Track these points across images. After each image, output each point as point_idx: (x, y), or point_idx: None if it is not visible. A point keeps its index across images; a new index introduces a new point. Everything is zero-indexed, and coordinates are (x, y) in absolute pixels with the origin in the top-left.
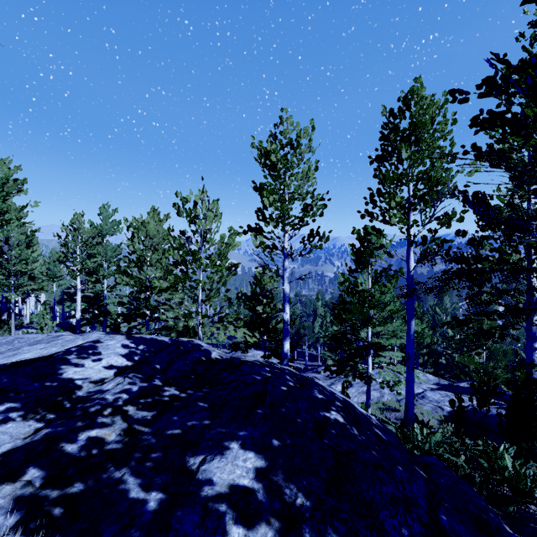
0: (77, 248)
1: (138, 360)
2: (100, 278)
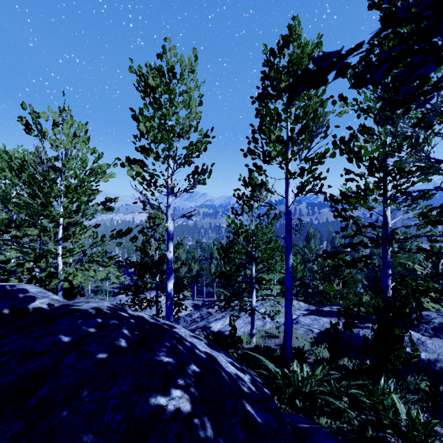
0: None
1: None
2: None
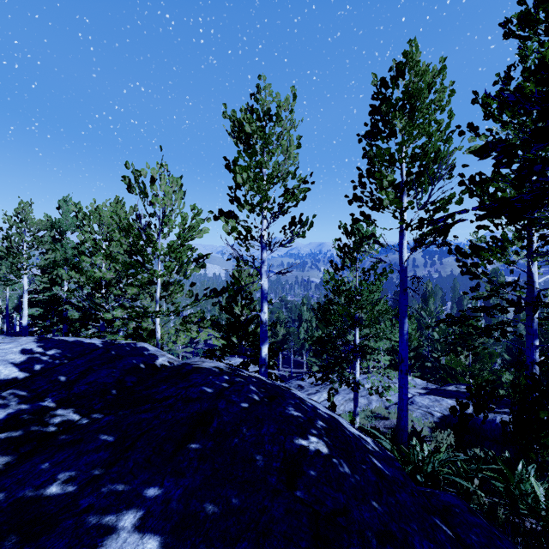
0: (24, 243)
1: (38, 370)
2: (61, 280)
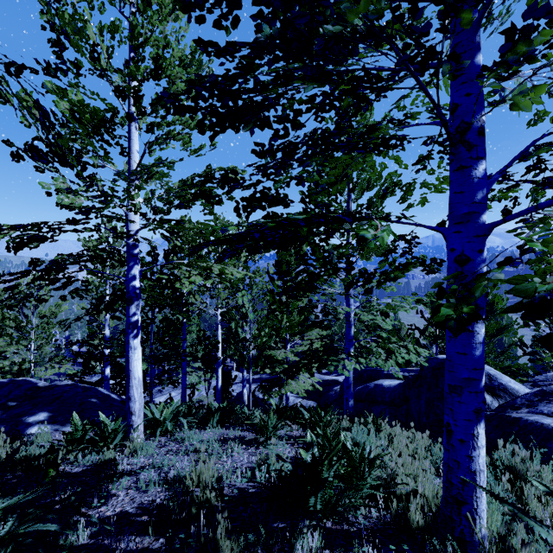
0: None
1: None
2: None
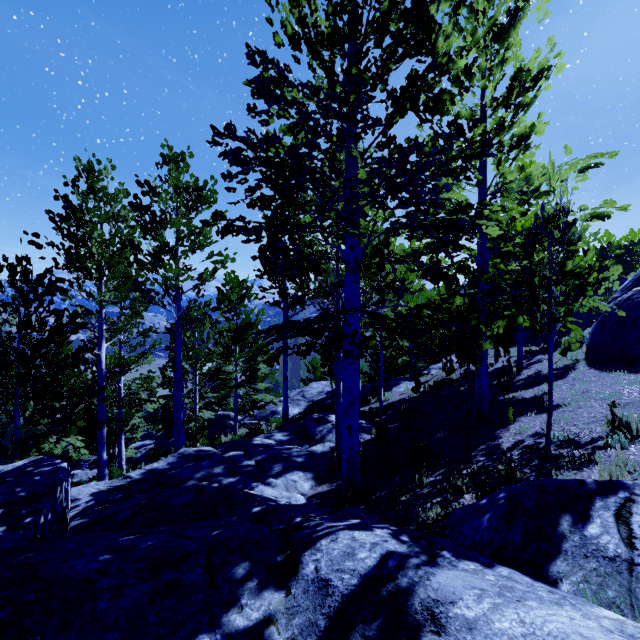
0: None
1: None
2: None
